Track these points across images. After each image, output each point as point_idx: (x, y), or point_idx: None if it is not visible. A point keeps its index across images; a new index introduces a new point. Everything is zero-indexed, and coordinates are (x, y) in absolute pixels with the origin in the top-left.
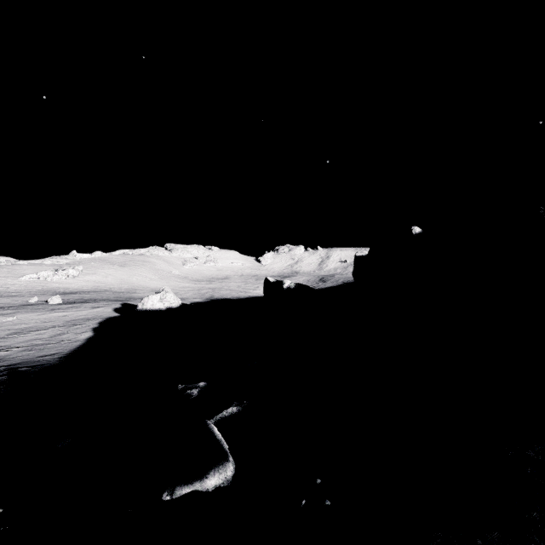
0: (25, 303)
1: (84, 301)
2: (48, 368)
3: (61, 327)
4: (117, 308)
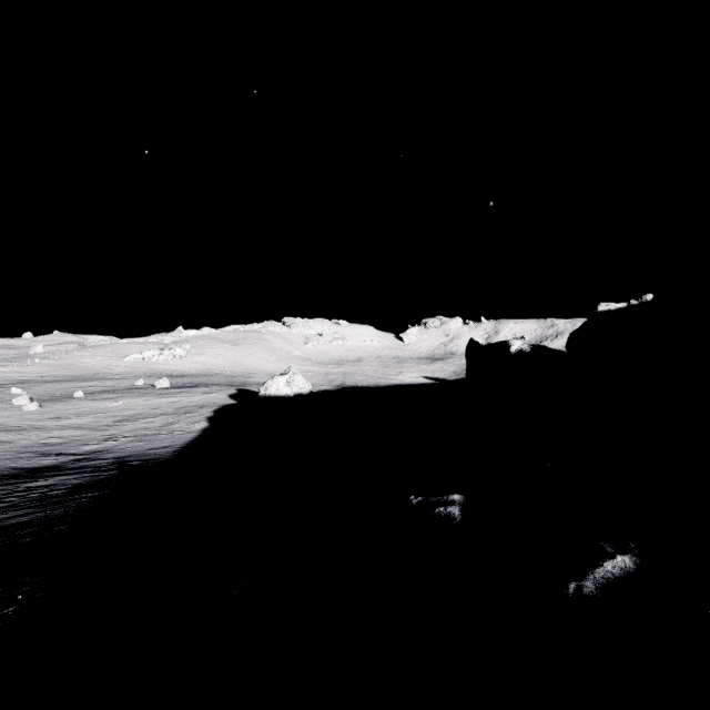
0: (131, 387)
1: (194, 385)
2: (163, 463)
3: (172, 415)
4: (233, 394)
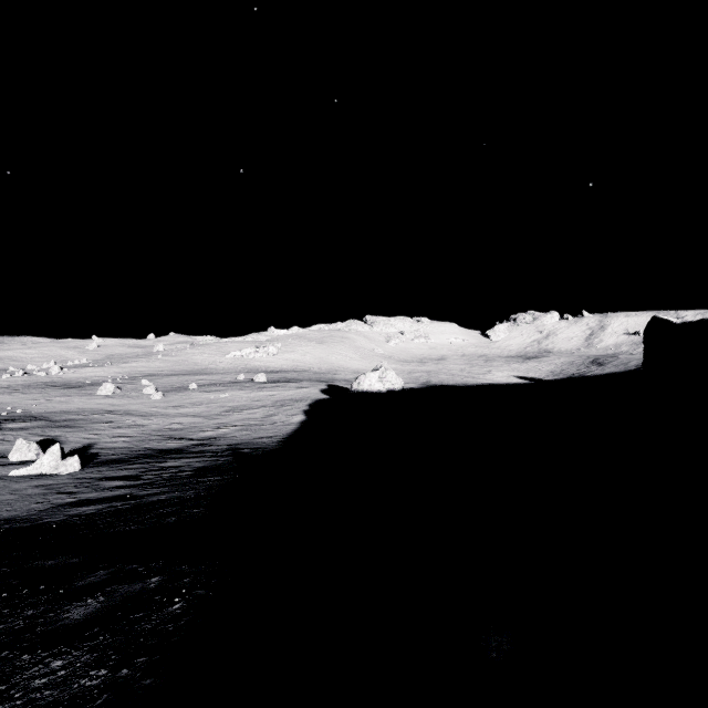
0: (234, 380)
1: (287, 380)
2: (272, 452)
3: (271, 407)
4: (324, 389)
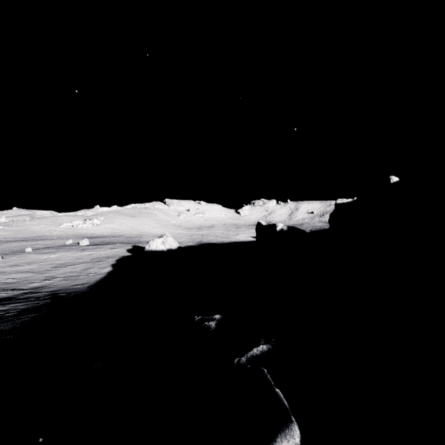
0: (64, 244)
1: (105, 243)
2: (80, 294)
3: (89, 263)
4: (130, 249)
